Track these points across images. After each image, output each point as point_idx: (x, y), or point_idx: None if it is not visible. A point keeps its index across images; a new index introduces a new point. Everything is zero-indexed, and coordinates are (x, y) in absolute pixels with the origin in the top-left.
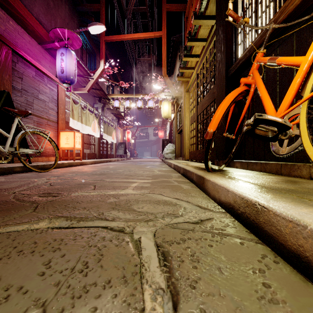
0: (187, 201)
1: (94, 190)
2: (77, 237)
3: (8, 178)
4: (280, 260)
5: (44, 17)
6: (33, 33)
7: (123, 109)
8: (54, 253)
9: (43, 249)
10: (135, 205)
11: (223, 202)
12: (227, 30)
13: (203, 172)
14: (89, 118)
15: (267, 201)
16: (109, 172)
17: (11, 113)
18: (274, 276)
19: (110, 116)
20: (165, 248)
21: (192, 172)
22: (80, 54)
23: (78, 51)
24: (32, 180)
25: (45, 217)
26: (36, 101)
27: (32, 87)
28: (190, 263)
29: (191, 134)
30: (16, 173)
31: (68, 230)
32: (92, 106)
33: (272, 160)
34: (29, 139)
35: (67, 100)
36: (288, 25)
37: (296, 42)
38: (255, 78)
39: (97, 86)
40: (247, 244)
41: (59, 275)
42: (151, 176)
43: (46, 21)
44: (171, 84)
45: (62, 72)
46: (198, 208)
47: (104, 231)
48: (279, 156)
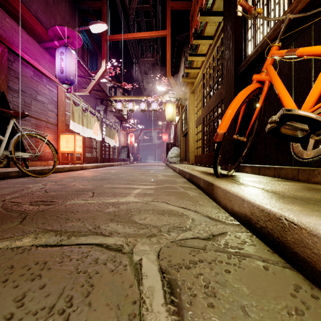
0: (195, 211)
1: (92, 197)
2: (64, 259)
3: (2, 184)
4: (319, 293)
5: (43, 14)
6: (32, 32)
7: (126, 112)
8: (32, 282)
9: (20, 277)
10: (136, 216)
11: (236, 213)
12: (236, 25)
13: (211, 178)
14: (91, 121)
15: (297, 216)
16: (110, 177)
17: (6, 114)
18: (318, 320)
19: (112, 119)
20: (171, 274)
21: (199, 178)
22: (82, 54)
23: (79, 50)
24: (27, 186)
25: (32, 232)
26: (34, 102)
27: (29, 88)
28: (204, 299)
29: (197, 137)
30: (11, 178)
31: (55, 249)
32: (93, 108)
33: (287, 164)
34: (27, 142)
35: (67, 102)
36: (307, 14)
37: (314, 34)
38: (269, 74)
39: (98, 88)
40: (272, 269)
41: (32, 318)
42: (155, 181)
43: (45, 19)
44: (176, 85)
45: (61, 72)
46: (208, 220)
47: (98, 250)
48: (303, 161)
